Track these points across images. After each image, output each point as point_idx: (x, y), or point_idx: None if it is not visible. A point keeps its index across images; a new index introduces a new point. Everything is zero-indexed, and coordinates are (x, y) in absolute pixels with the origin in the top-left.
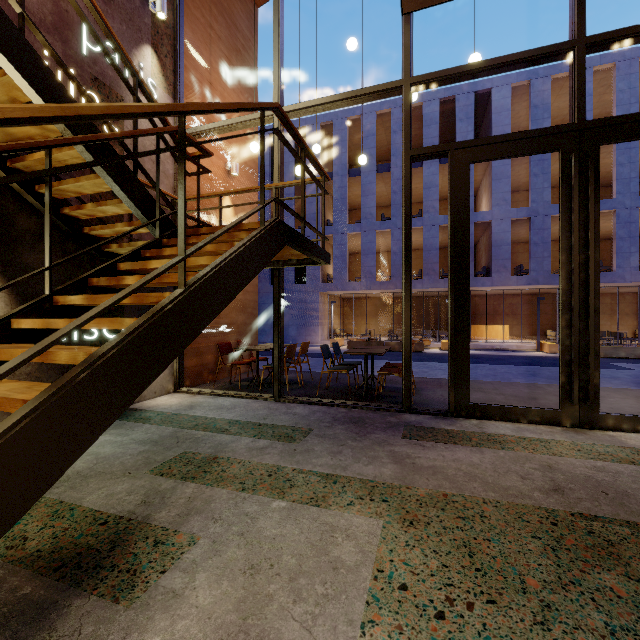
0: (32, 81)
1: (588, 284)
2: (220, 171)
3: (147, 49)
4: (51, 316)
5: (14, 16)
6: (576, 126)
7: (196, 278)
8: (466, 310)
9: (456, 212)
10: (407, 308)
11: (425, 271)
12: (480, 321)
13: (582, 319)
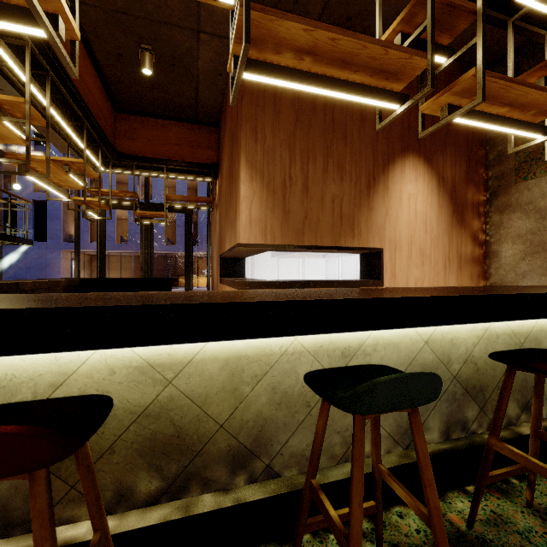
0: None
1: (150, 261)
2: None
3: None
4: None
5: None
6: (145, 203)
7: None
8: (104, 269)
9: (100, 228)
10: (77, 268)
11: (154, 239)
12: (200, 274)
13: (148, 273)
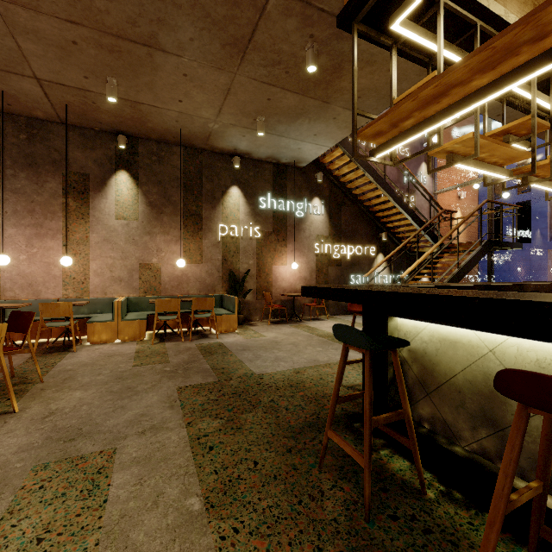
0: (410, 216)
1: None
2: (454, 199)
3: (422, 164)
4: (418, 275)
5: (389, 185)
6: None
7: (460, 266)
8: None
9: None
10: None
11: None
12: None
13: None
